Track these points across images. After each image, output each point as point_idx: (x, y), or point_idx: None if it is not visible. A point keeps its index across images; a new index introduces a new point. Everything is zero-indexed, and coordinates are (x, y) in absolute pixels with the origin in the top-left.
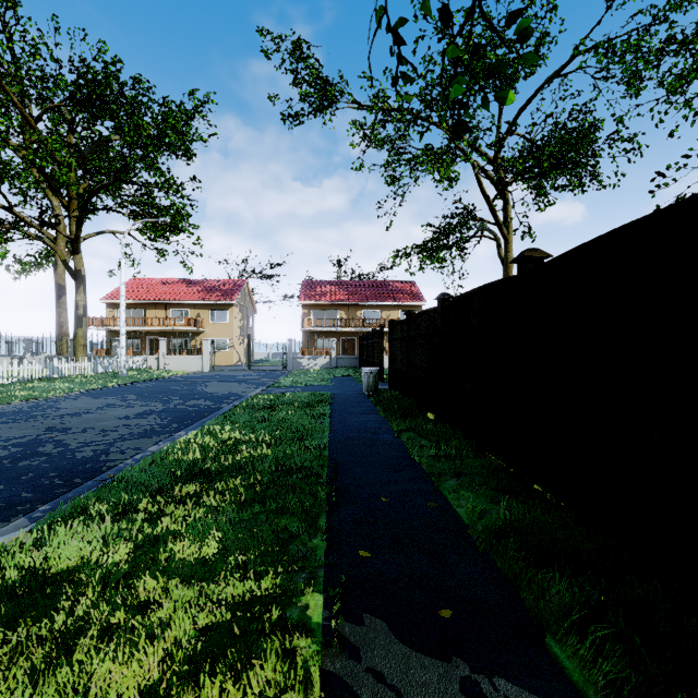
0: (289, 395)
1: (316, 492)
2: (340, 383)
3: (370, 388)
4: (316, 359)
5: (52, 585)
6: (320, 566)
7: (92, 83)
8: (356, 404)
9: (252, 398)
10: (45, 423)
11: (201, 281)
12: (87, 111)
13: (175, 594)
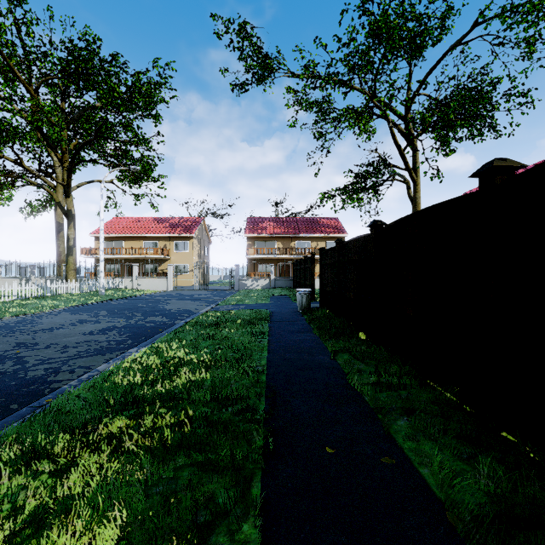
0: (234, 312)
1: (251, 434)
2: (278, 301)
3: (303, 307)
4: (258, 281)
5: None
6: None
7: (77, 58)
8: (291, 321)
9: (202, 315)
10: (18, 338)
11: (167, 219)
12: (75, 82)
13: None
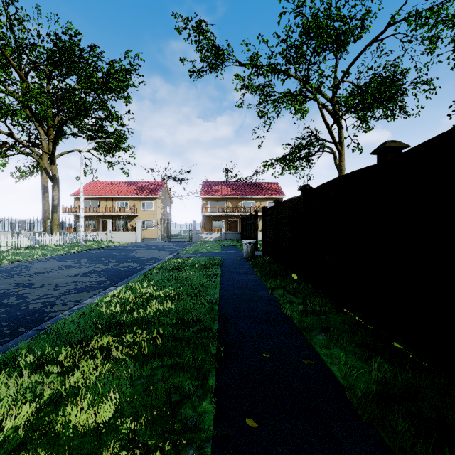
0: (192, 259)
1: (208, 346)
2: (228, 250)
3: (248, 255)
4: (212, 234)
5: None
6: (207, 439)
7: (61, 49)
8: (239, 266)
9: (166, 261)
10: (17, 280)
11: (136, 183)
12: (59, 69)
13: None
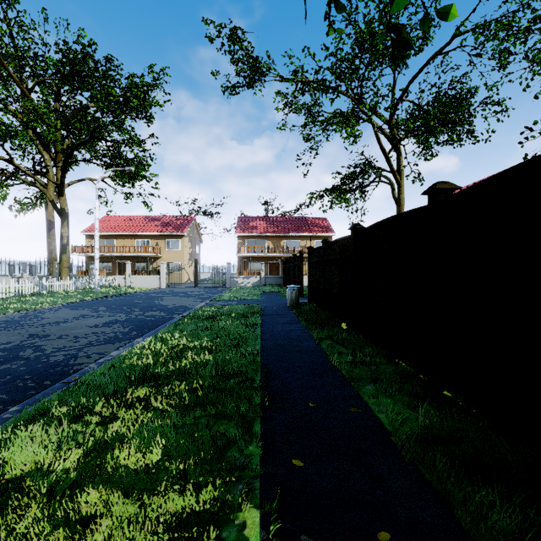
0: (227, 307)
1: (251, 396)
2: (268, 297)
3: (292, 302)
4: (249, 278)
5: (1, 495)
6: (256, 476)
7: (73, 61)
8: (281, 315)
9: (198, 310)
10: (29, 331)
11: (159, 218)
12: (69, 84)
13: (114, 512)
